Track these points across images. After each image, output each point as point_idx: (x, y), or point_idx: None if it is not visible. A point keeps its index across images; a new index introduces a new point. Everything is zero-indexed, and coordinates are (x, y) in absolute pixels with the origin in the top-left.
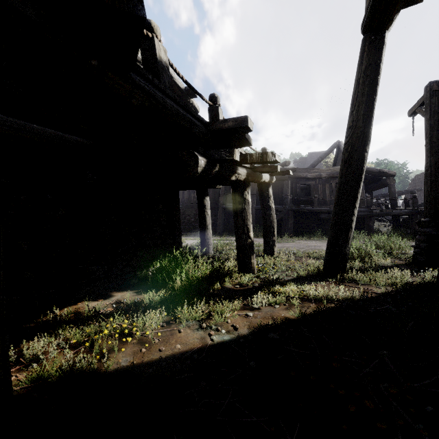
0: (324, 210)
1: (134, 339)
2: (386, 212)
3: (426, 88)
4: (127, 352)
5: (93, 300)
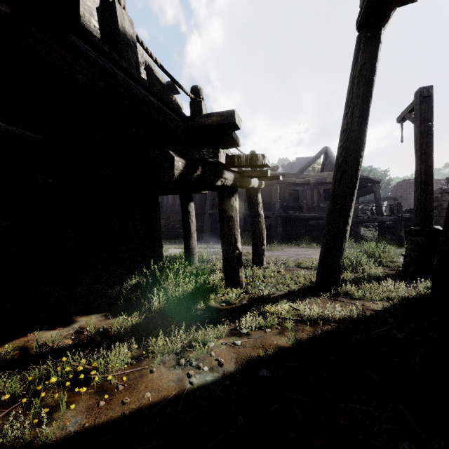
0: (313, 217)
1: (91, 385)
2: (372, 218)
3: (417, 93)
4: (79, 408)
5: (49, 328)
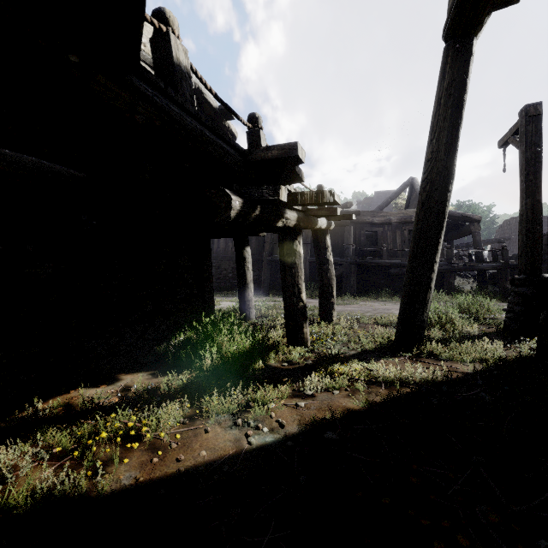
0: (395, 264)
1: (143, 443)
2: (470, 266)
3: (521, 112)
4: (132, 463)
5: (93, 385)
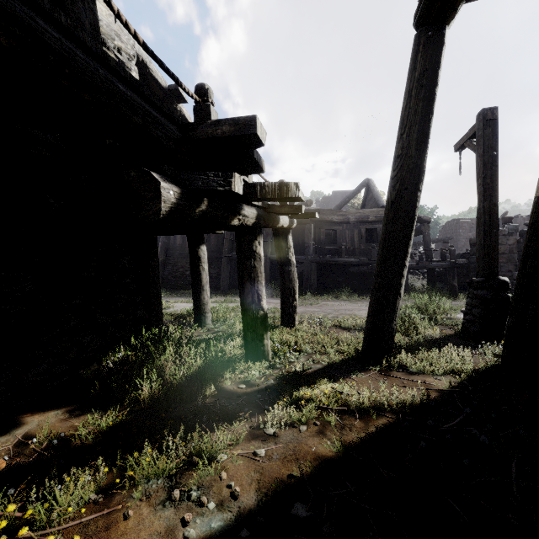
0: (353, 262)
1: None
2: (422, 265)
3: (479, 116)
4: None
5: None
